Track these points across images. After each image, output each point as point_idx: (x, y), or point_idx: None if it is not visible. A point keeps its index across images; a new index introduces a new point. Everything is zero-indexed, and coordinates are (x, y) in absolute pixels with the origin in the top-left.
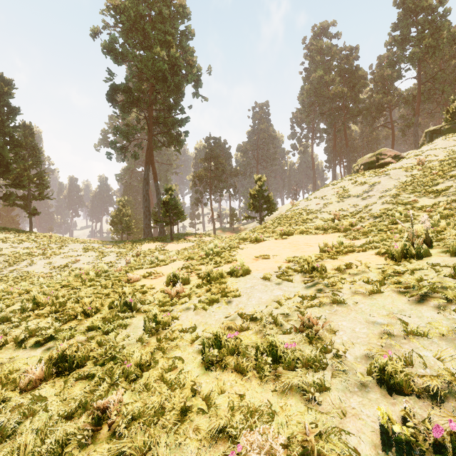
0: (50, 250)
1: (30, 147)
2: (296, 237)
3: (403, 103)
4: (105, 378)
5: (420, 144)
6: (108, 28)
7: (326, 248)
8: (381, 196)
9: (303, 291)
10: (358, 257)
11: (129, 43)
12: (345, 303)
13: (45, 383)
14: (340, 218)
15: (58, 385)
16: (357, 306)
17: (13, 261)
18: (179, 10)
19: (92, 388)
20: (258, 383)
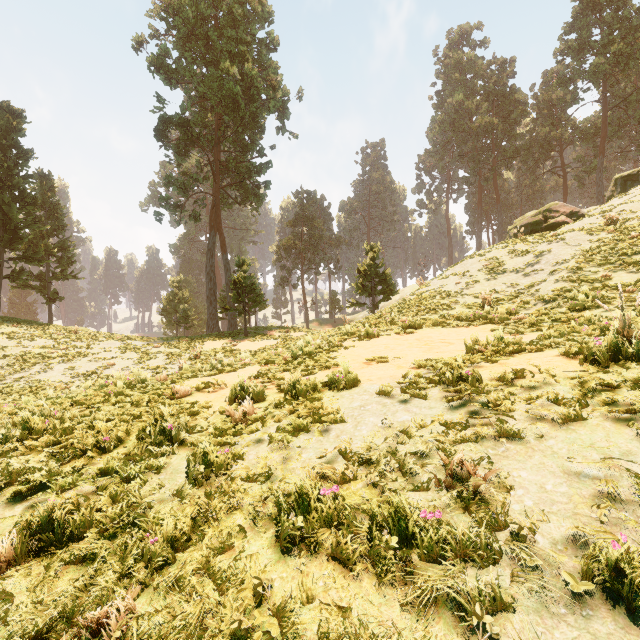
0: (74, 350)
1: (50, 205)
2: (427, 331)
3: (580, 139)
4: (112, 564)
5: (606, 197)
6: (158, 37)
7: (476, 346)
8: (553, 270)
9: (446, 414)
10: (532, 360)
11: (186, 56)
12: (521, 436)
13: (14, 569)
14: (491, 303)
15: (35, 573)
16: (543, 443)
17: (20, 365)
18: (258, 9)
19: (88, 582)
20: (375, 586)
